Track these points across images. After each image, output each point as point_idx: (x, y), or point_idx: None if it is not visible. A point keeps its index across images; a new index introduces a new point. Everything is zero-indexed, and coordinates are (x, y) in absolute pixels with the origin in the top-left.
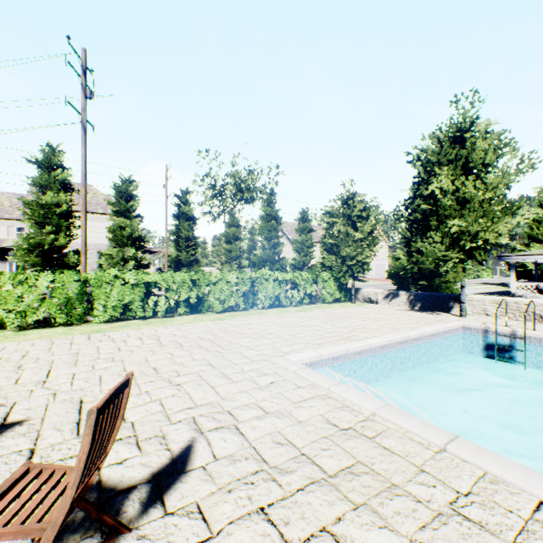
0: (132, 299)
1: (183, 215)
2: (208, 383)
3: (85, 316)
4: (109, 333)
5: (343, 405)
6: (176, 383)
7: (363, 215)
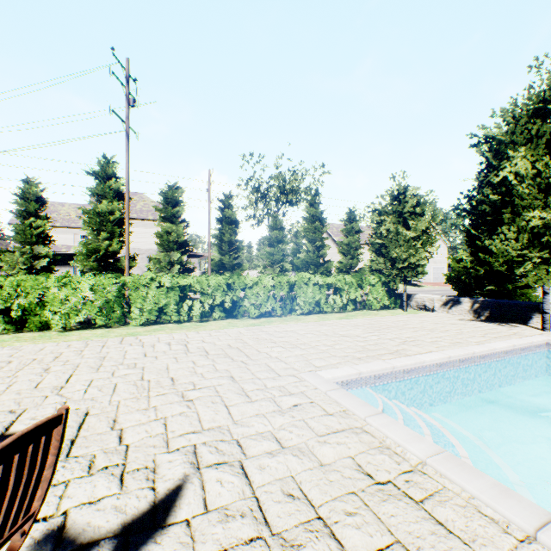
0: (167, 302)
1: (226, 218)
2: (223, 401)
3: (123, 318)
4: (141, 336)
5: (381, 445)
6: (189, 399)
7: (416, 212)
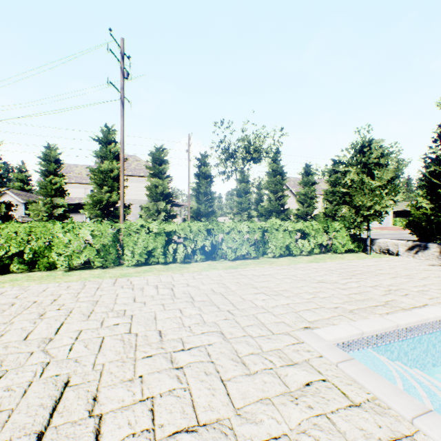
0: (155, 246)
1: (202, 174)
2: (217, 372)
3: (117, 260)
4: (132, 278)
5: None
6: (178, 365)
7: (380, 162)
